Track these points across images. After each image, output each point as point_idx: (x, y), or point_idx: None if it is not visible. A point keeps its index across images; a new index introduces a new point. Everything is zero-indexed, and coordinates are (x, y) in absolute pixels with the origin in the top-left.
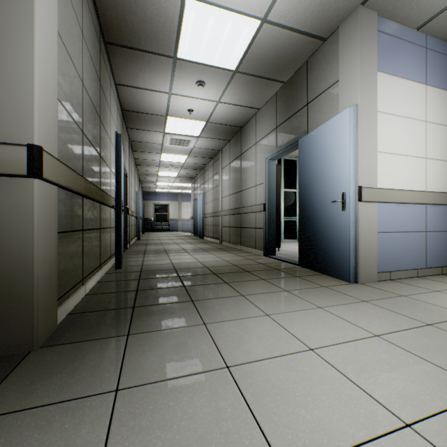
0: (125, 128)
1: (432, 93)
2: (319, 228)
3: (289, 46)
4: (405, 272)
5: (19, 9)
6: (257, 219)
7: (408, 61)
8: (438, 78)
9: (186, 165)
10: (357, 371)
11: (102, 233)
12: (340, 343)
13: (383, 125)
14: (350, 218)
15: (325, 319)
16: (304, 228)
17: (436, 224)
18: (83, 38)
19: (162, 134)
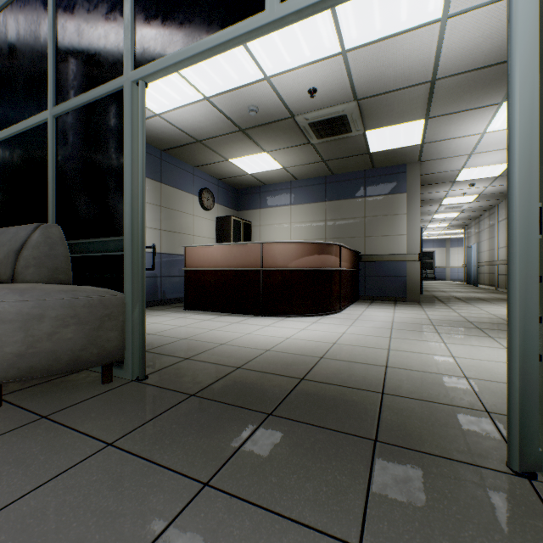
0: None
1: None
2: None
3: None
4: None
5: (416, 222)
6: None
7: None
8: None
9: (457, 218)
10: None
11: None
12: None
13: None
14: None
15: None
16: None
17: None
18: None
19: (437, 206)
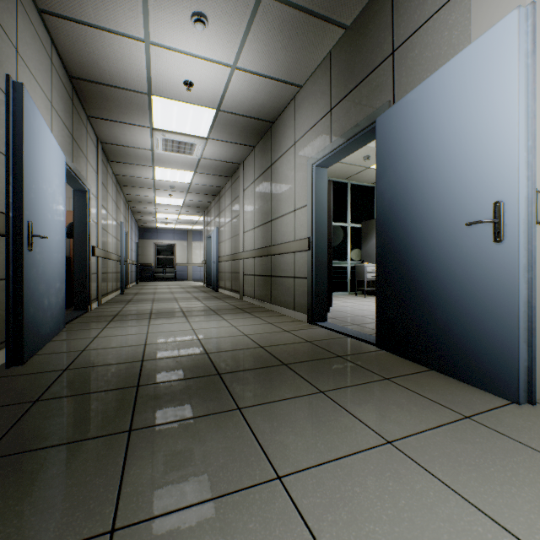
0: (84, 115)
1: None
2: (427, 280)
3: None
4: None
5: None
6: (297, 263)
7: None
8: None
9: (193, 188)
10: None
11: None
12: None
13: None
14: (520, 258)
15: None
16: (390, 279)
17: None
18: None
19: (149, 131)
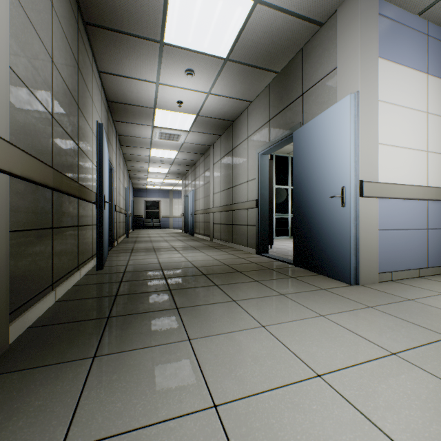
0: (111, 120)
1: (434, 83)
2: (316, 226)
3: (284, 31)
4: (407, 272)
5: None
6: (249, 216)
7: (410, 48)
8: (439, 67)
9: (176, 161)
10: (382, 409)
11: (80, 231)
12: (353, 366)
13: (384, 115)
14: (351, 214)
15: (330, 331)
16: (300, 225)
17: (438, 221)
18: (53, 9)
19: (151, 128)
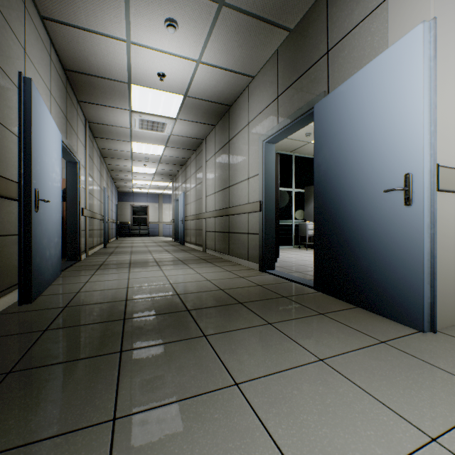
0: (75, 100)
1: None
2: (354, 235)
3: None
4: None
5: None
6: (250, 222)
7: None
8: None
9: (164, 159)
10: None
11: None
12: None
13: None
14: (424, 218)
15: None
16: (325, 235)
17: None
18: None
19: (128, 113)
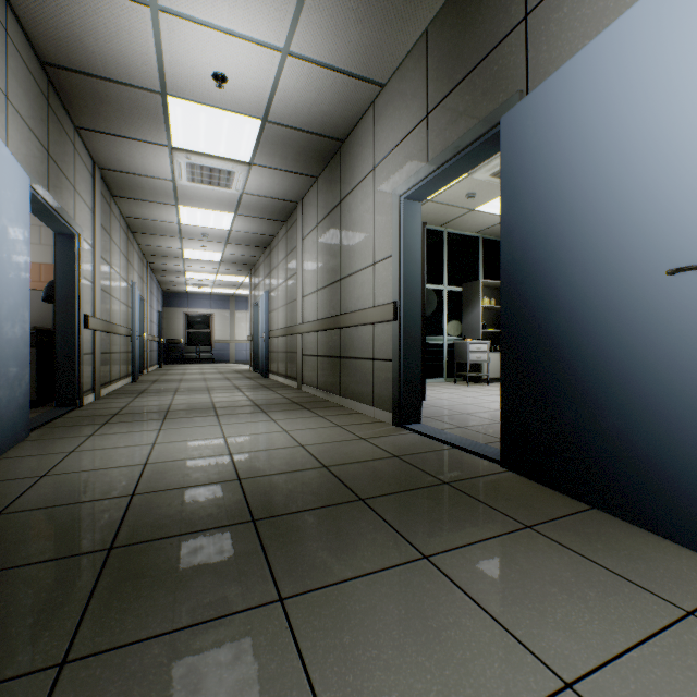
0: (69, 125)
1: None
2: (589, 365)
3: None
4: None
5: None
6: (377, 339)
7: None
8: None
9: (234, 237)
10: None
11: None
12: None
13: None
14: None
15: None
16: (524, 363)
17: None
18: None
19: (167, 152)
